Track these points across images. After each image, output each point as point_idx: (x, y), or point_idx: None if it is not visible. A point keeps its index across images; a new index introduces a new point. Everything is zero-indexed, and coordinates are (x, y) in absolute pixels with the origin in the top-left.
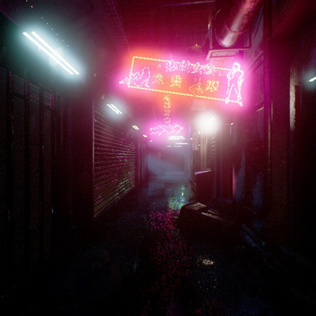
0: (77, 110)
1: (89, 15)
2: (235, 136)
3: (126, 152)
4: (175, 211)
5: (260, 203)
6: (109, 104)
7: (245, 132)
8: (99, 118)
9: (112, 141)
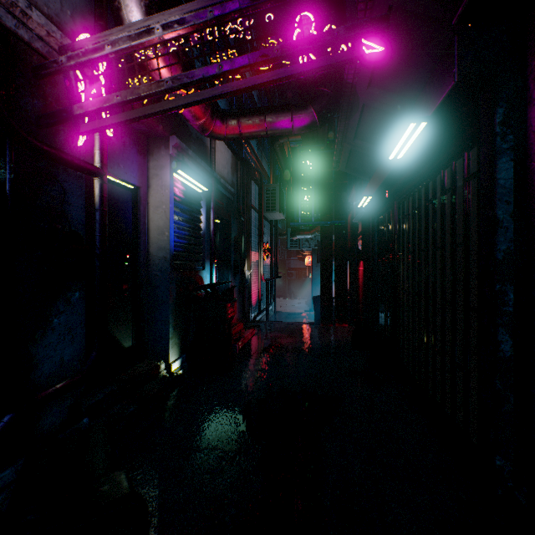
0: None
1: (402, 6)
2: None
3: None
4: None
5: (68, 357)
6: None
7: None
8: None
9: None
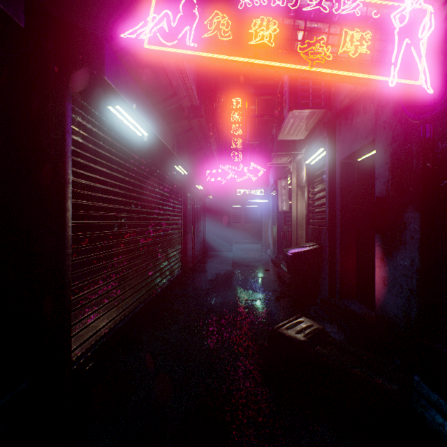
0: (30, 113)
1: None
2: (384, 176)
3: (162, 213)
4: (253, 325)
5: None
6: (112, 106)
7: (420, 164)
8: (92, 138)
9: (129, 191)
